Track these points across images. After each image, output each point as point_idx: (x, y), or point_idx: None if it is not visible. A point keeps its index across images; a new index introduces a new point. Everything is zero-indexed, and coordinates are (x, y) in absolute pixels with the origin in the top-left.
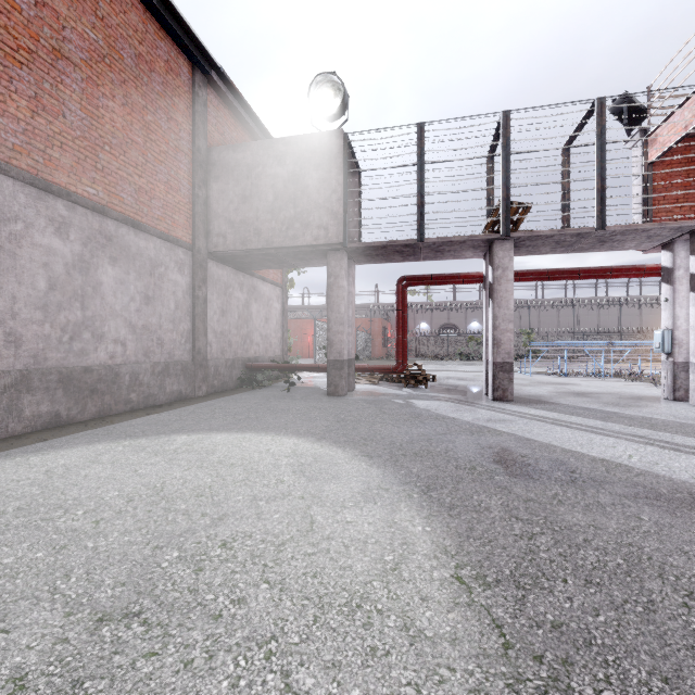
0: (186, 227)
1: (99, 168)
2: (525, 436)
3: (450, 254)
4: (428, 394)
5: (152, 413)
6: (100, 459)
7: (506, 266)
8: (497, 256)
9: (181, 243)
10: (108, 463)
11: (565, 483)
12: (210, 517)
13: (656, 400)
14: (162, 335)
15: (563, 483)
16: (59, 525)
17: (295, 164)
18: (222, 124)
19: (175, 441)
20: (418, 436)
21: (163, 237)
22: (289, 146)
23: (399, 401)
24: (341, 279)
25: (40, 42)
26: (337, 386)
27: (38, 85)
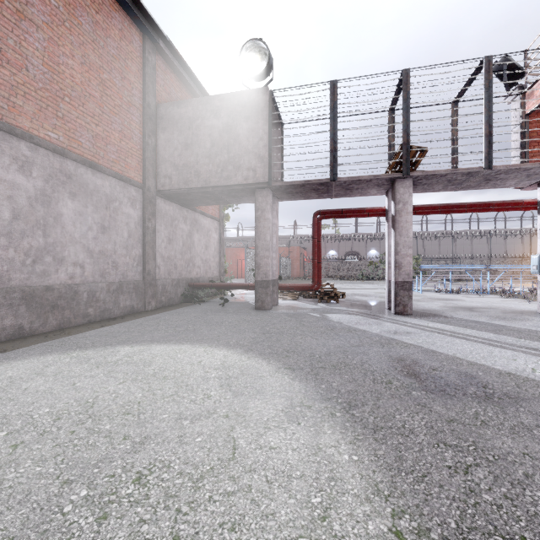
0: (137, 169)
1: (59, 116)
2: (430, 348)
3: (357, 192)
4: (339, 309)
5: (106, 325)
6: (45, 371)
7: (406, 201)
8: (399, 192)
9: (133, 183)
10: (51, 375)
11: (482, 400)
12: (131, 440)
13: (533, 314)
14: (116, 259)
15: (479, 400)
16: None
17: (229, 117)
18: (168, 85)
19: (118, 352)
20: (335, 347)
21: (117, 177)
22: (223, 101)
23: (315, 314)
24: (267, 212)
25: (5, 4)
26: (263, 301)
27: (3, 41)
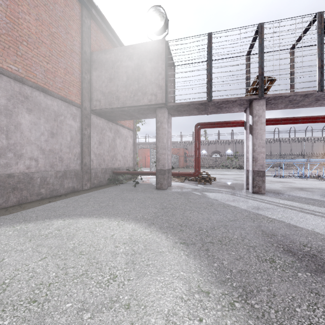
0: (77, 95)
1: (19, 55)
2: (290, 222)
3: (225, 110)
4: (213, 188)
5: (52, 201)
6: None
7: (260, 115)
8: (255, 109)
9: (74, 104)
10: None
11: None
12: None
13: None
14: (62, 155)
15: None
16: None
17: (138, 59)
18: (99, 41)
19: (52, 225)
20: (217, 222)
21: (62, 99)
22: (135, 49)
23: (197, 193)
24: (164, 124)
25: None
26: (161, 184)
27: None
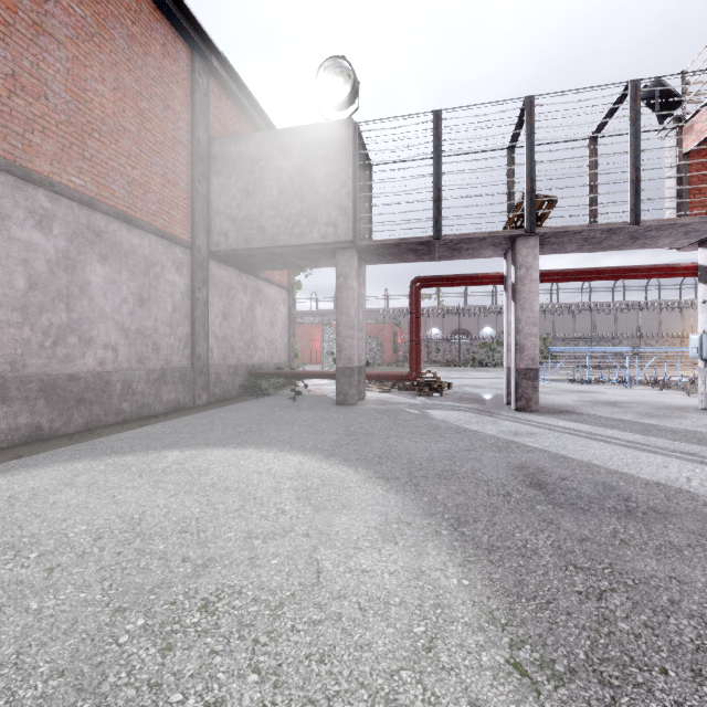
0: (184, 224)
1: (87, 157)
2: (559, 452)
3: (467, 253)
4: (444, 403)
5: (145, 424)
6: (75, 482)
7: (530, 265)
8: (520, 254)
9: (179, 241)
10: (83, 486)
11: (622, 515)
12: (192, 563)
13: (693, 410)
14: (158, 339)
15: (619, 515)
16: (2, 573)
17: (302, 156)
18: (224, 115)
19: (165, 458)
20: (439, 452)
21: (159, 234)
22: (295, 137)
23: (413, 411)
24: (351, 280)
25: (18, 15)
26: (346, 394)
27: (16, 62)
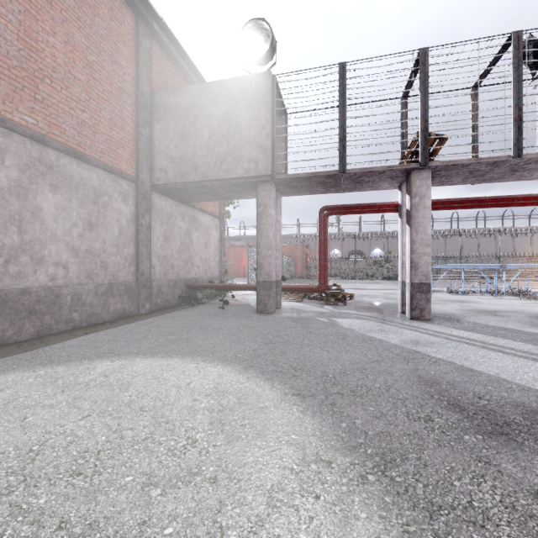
0: (130, 161)
1: (38, 99)
2: (464, 364)
3: (368, 185)
4: (348, 312)
5: (91, 332)
6: None
7: (423, 194)
8: (415, 185)
9: (125, 176)
10: (1, 403)
11: None
12: (67, 532)
13: None
14: (106, 258)
15: None
16: None
17: (228, 104)
18: (164, 73)
19: (94, 369)
20: (350, 363)
21: (107, 169)
22: (222, 88)
23: (323, 319)
24: (269, 208)
25: None
26: (266, 304)
27: None
